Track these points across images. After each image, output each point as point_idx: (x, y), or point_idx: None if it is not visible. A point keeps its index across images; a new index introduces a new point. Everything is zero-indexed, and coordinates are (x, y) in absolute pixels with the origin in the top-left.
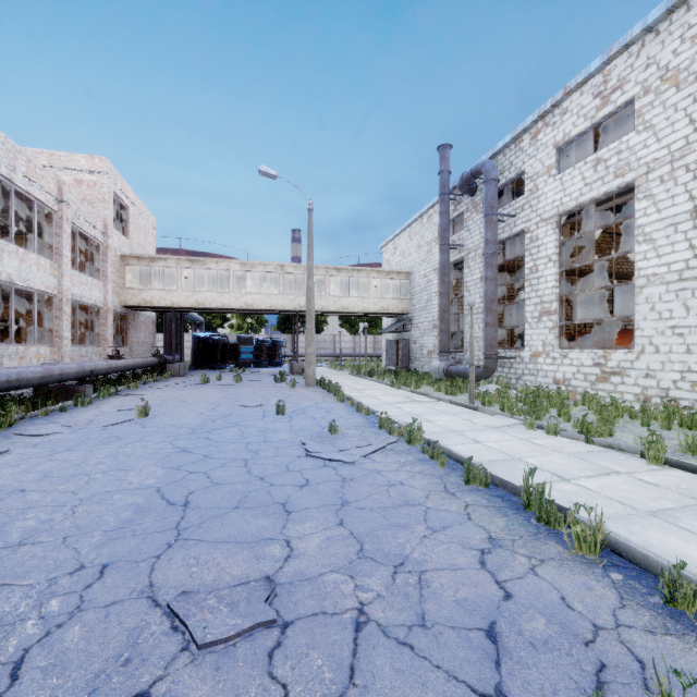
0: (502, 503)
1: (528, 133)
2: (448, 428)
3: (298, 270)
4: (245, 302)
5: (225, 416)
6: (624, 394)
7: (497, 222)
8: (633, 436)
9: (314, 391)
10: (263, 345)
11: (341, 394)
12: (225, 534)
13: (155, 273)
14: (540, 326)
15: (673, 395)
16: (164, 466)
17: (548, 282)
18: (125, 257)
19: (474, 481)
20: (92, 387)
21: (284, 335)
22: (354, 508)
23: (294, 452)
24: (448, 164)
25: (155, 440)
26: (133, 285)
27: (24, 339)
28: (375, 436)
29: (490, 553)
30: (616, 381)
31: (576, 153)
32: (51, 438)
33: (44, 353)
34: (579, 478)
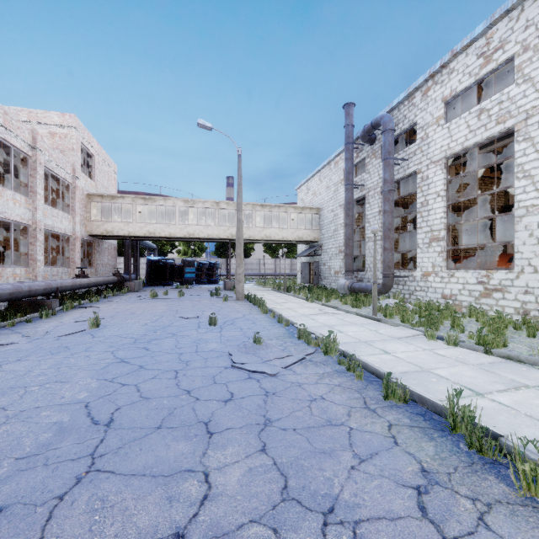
0: (425, 423)
1: (420, 91)
2: (358, 338)
3: (231, 206)
4: (188, 232)
5: (166, 327)
6: (505, 308)
7: (393, 165)
8: (524, 346)
9: (242, 304)
10: (202, 267)
11: (264, 307)
12: (141, 463)
13: (116, 209)
14: (430, 250)
15: None
16: (100, 378)
17: (437, 214)
18: (91, 196)
19: (392, 397)
20: (57, 301)
21: (220, 259)
22: (277, 428)
23: (222, 363)
24: (351, 119)
25: (99, 350)
26: (98, 219)
27: (8, 261)
28: (294, 346)
29: (428, 494)
30: (498, 297)
31: (458, 108)
32: (8, 348)
33: (19, 273)
34: (492, 392)
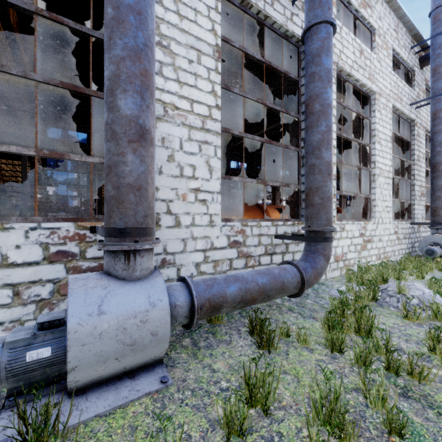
0: None
1: None
2: None
3: None
4: None
5: None
6: (372, 257)
7: None
8: None
9: None
10: None
11: None
12: None
13: None
14: None
15: (387, 251)
16: None
17: None
18: None
19: None
20: None
21: None
22: None
23: None
24: None
25: None
26: None
27: None
28: None
29: None
30: (370, 247)
31: None
32: None
33: None
34: None
